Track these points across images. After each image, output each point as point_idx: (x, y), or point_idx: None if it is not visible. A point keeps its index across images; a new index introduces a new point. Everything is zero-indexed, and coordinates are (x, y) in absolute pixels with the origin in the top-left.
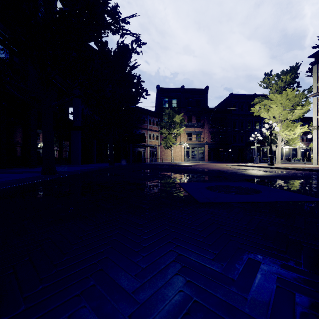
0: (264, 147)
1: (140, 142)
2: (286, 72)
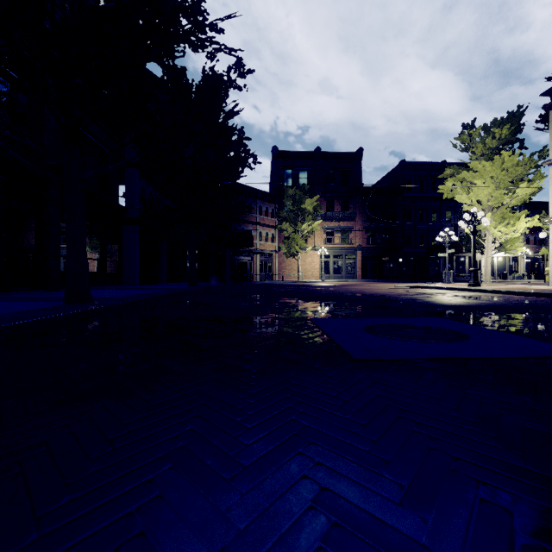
0: (461, 254)
1: (244, 245)
2: (500, 121)
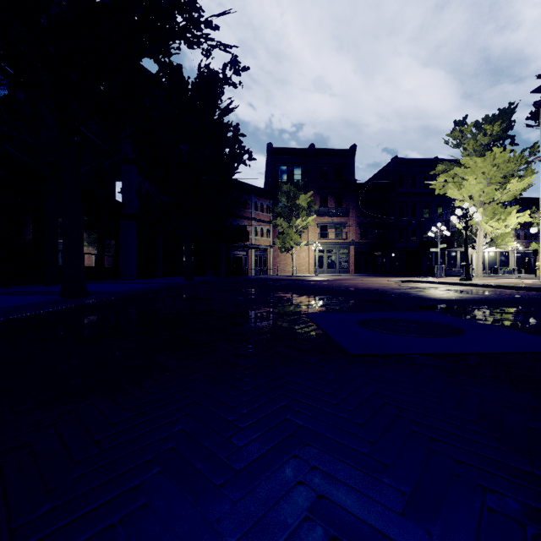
0: (453, 249)
1: (239, 240)
2: (492, 118)
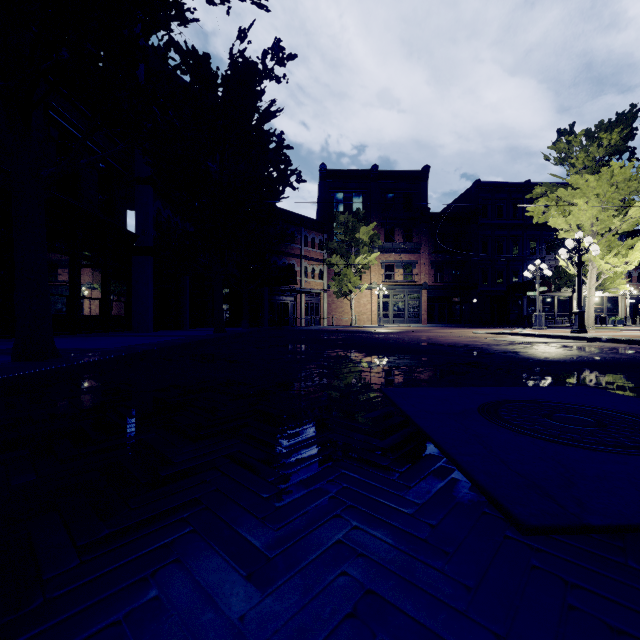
0: (548, 294)
1: (286, 283)
2: (608, 125)
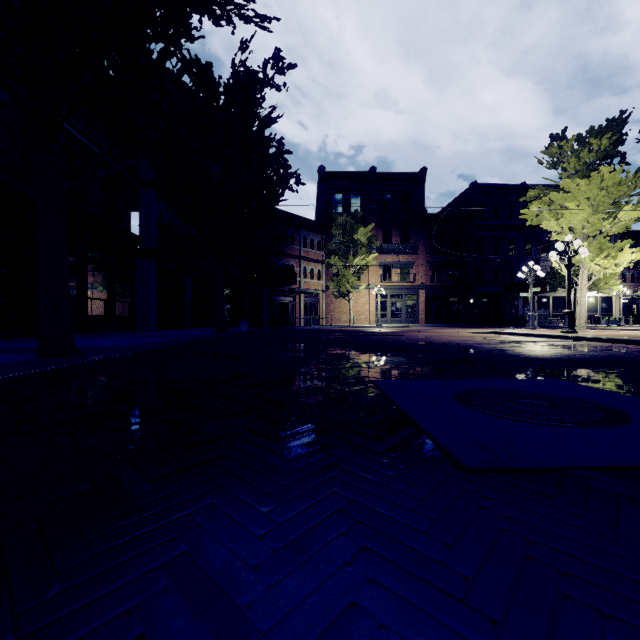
0: (544, 294)
1: (285, 283)
2: (598, 130)
